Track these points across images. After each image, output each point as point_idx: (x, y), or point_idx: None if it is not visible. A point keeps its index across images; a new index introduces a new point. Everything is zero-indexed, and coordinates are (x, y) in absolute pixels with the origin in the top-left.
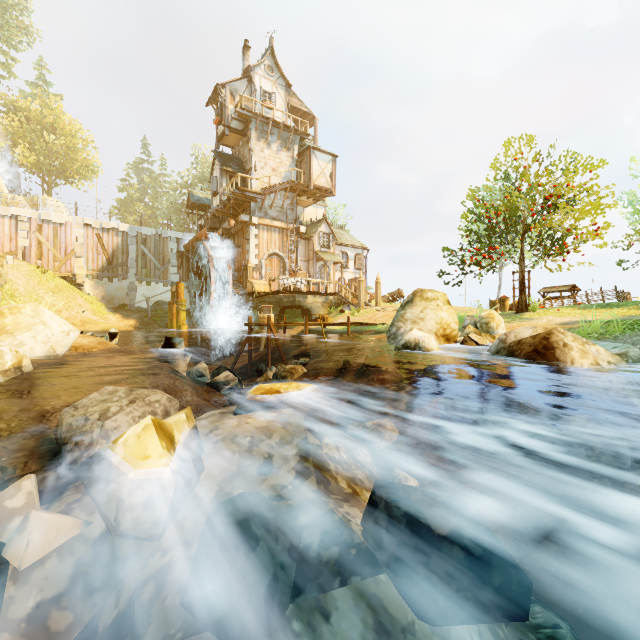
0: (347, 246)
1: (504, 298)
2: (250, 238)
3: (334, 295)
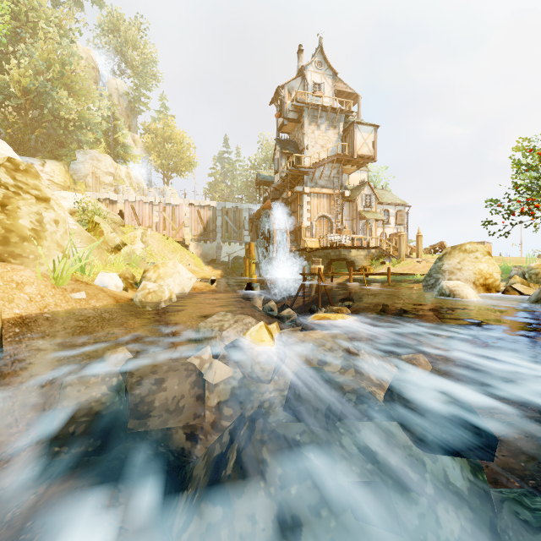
0: (388, 204)
1: None
2: (303, 204)
3: (376, 249)
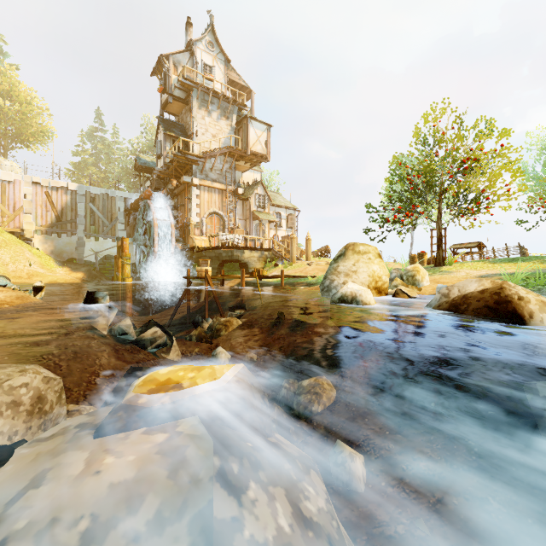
0: (280, 207)
1: (423, 253)
2: (192, 198)
3: (269, 250)
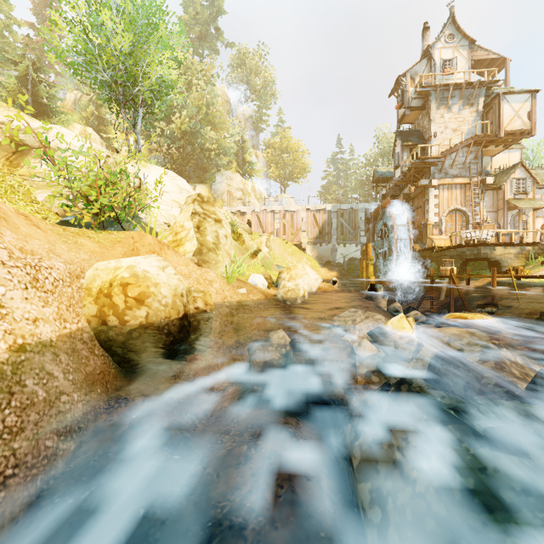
0: None
1: None
2: (429, 199)
3: (533, 245)
